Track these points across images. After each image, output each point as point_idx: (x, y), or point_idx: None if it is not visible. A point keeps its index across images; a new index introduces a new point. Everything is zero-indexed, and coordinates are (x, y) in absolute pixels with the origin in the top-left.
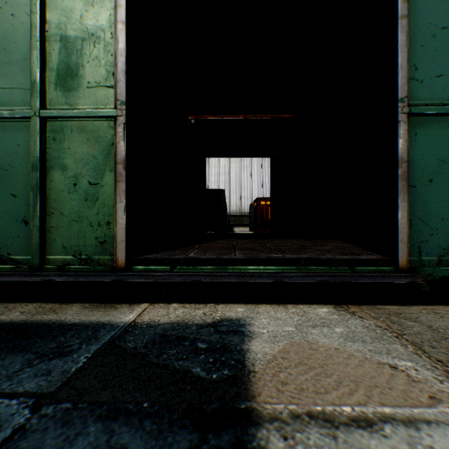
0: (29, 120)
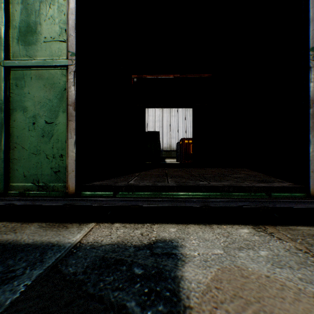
0: None
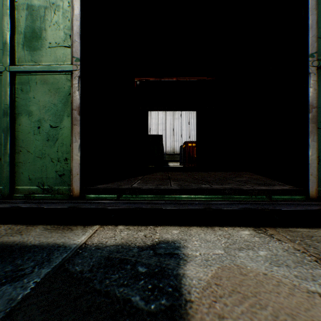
0: (2, 74)
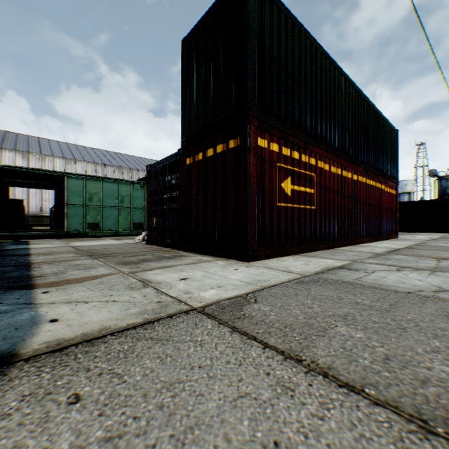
0: None
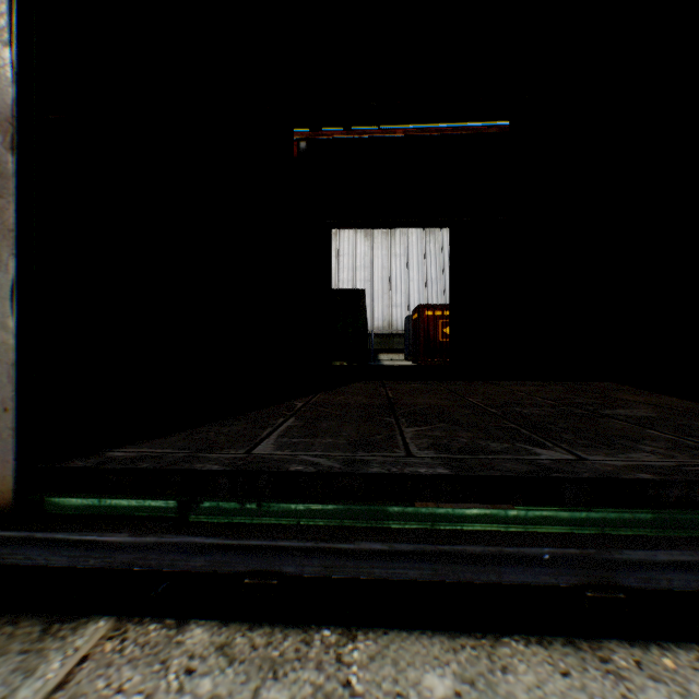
0: None
